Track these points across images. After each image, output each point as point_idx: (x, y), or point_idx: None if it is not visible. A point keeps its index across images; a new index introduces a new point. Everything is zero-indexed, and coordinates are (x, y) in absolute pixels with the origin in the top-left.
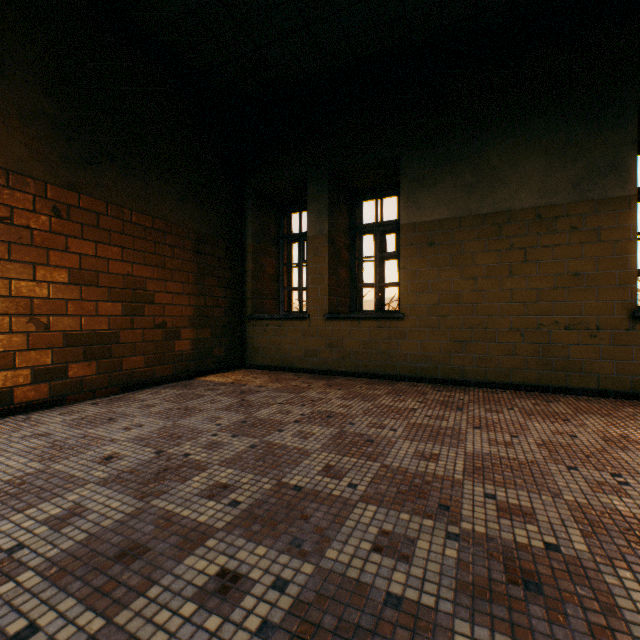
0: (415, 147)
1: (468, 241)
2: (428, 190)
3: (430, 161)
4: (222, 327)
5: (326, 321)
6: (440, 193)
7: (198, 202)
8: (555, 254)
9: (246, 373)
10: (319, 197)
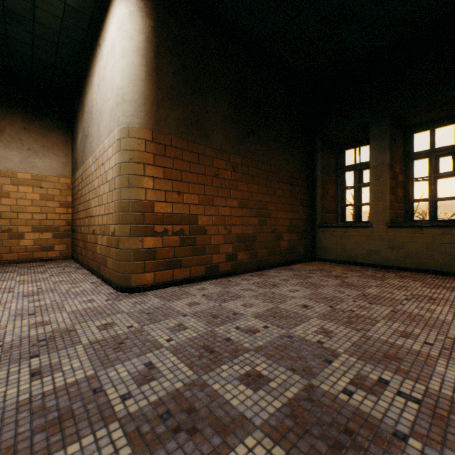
0: None
1: None
2: None
3: None
4: (302, 232)
5: (387, 228)
6: None
7: (290, 152)
8: None
9: (320, 264)
10: (380, 136)
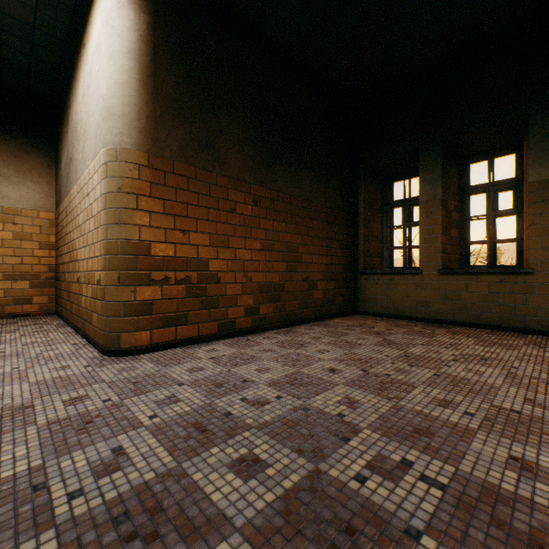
0: (548, 104)
1: None
2: None
3: None
4: (341, 280)
5: (439, 276)
6: None
7: (326, 183)
8: None
9: (362, 318)
10: (431, 166)
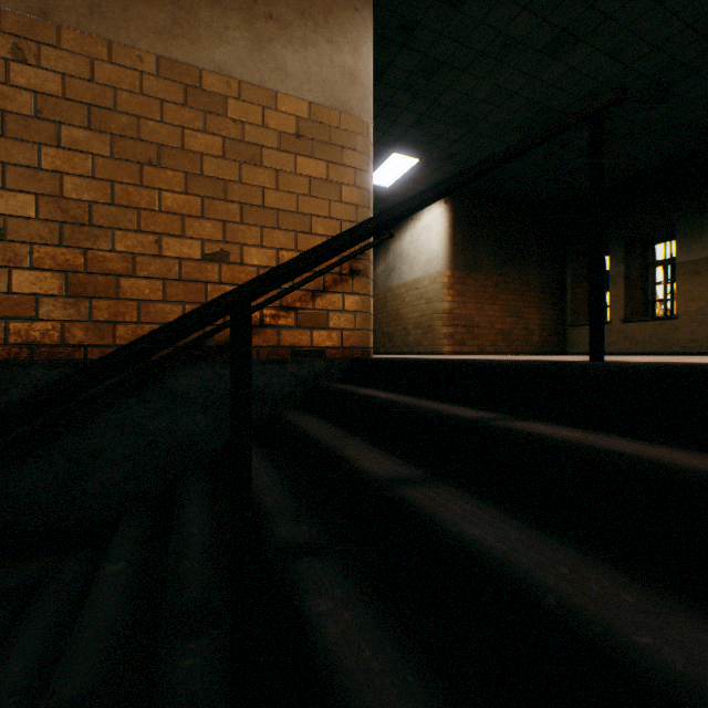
0: (685, 217)
1: None
2: (695, 241)
3: (696, 224)
4: (552, 331)
5: (622, 324)
6: (703, 242)
7: (540, 267)
8: None
9: None
10: (617, 252)
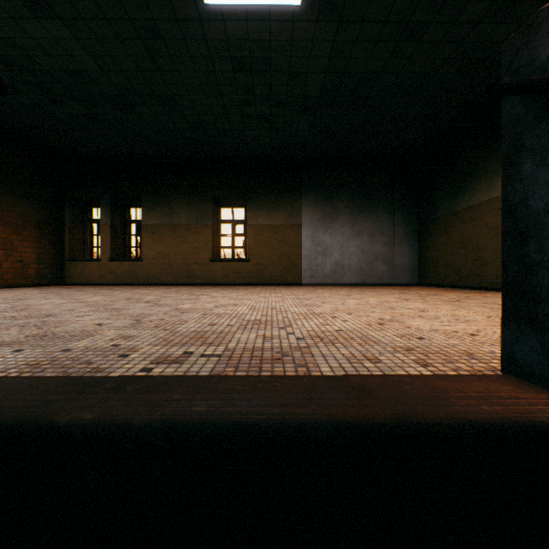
0: (147, 195)
1: (166, 233)
2: (152, 212)
3: (153, 201)
4: (52, 264)
5: (110, 262)
6: (156, 214)
7: (39, 204)
8: (192, 240)
9: (66, 286)
10: (106, 207)
